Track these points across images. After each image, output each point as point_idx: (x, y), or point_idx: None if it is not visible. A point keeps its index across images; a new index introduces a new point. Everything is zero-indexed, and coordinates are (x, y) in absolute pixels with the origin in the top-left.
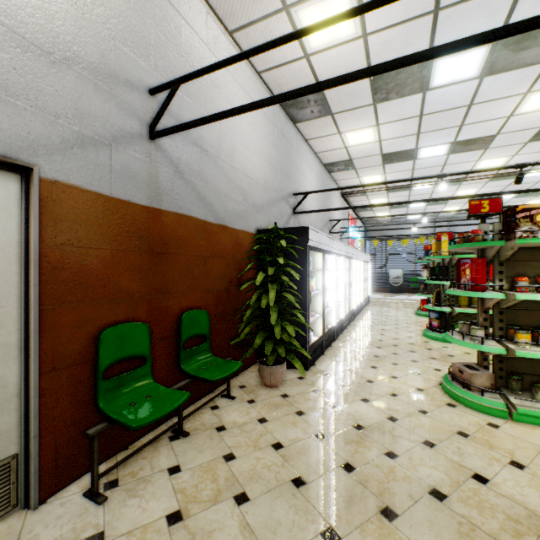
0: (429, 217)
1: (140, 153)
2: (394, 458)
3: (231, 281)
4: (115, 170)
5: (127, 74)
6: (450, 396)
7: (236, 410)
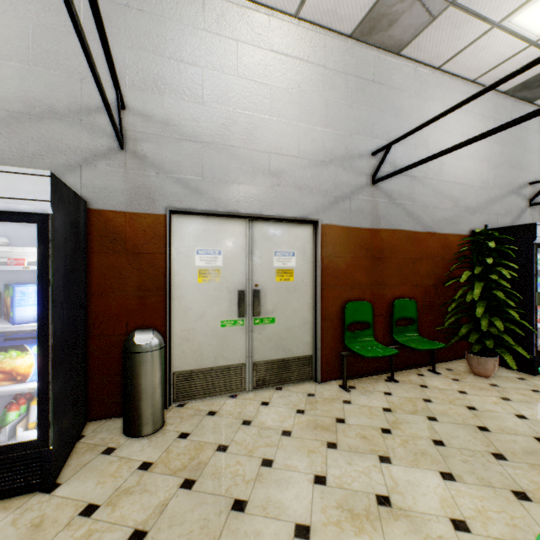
0: None
1: (366, 196)
2: None
3: (439, 279)
4: (352, 210)
5: (359, 151)
6: None
7: (439, 381)
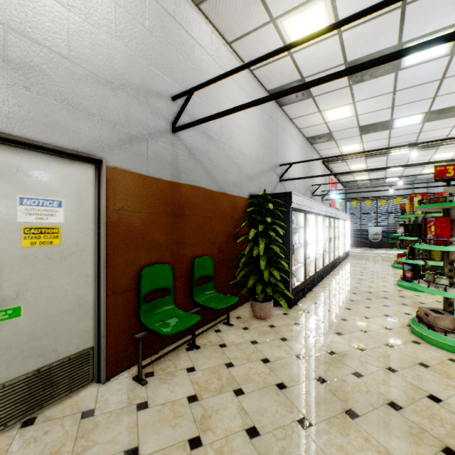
0: (407, 179)
1: (166, 143)
2: (360, 377)
3: (230, 236)
4: (150, 157)
5: (158, 88)
6: (416, 335)
7: (234, 334)
